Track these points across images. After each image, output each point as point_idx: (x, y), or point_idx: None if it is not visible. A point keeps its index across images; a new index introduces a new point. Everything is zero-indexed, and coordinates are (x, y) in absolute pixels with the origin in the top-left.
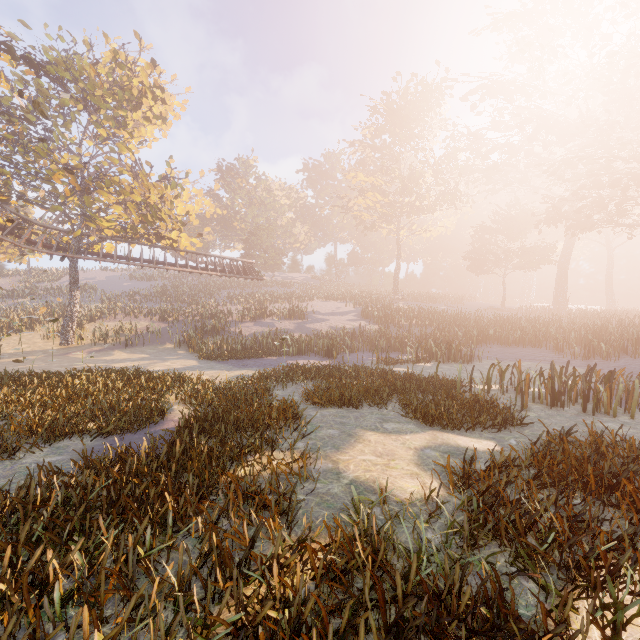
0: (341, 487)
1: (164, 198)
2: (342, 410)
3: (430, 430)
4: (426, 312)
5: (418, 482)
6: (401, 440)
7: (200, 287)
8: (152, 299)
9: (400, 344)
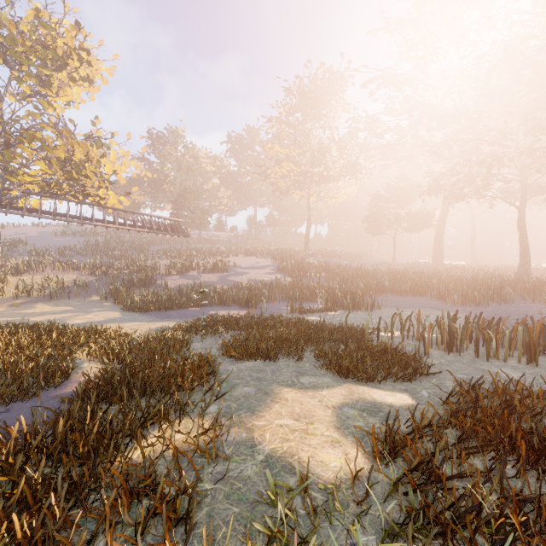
0: (255, 467)
1: (89, 156)
2: (259, 363)
3: (345, 383)
4: (332, 266)
5: (340, 453)
6: (318, 397)
7: (131, 243)
8: (82, 253)
9: (311, 294)
